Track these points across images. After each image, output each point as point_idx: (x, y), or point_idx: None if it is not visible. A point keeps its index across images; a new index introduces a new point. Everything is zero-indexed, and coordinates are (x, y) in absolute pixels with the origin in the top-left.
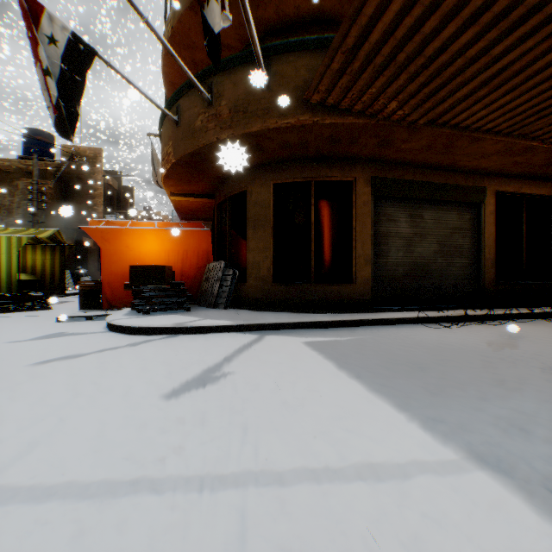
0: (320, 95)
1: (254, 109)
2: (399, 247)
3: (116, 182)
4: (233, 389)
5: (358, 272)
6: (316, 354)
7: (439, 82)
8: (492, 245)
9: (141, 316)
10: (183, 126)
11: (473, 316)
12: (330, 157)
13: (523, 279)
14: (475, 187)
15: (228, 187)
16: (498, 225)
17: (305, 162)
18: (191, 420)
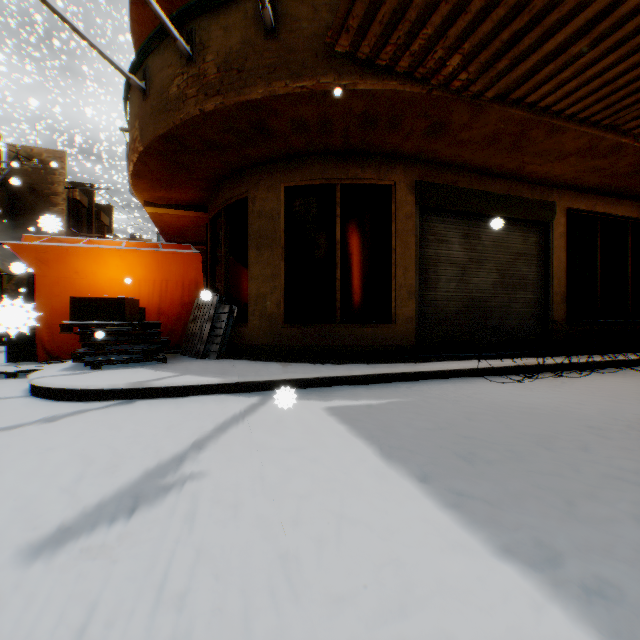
0: (350, 37)
1: (253, 66)
2: (451, 276)
3: (87, 197)
4: (186, 519)
5: (399, 308)
6: (346, 431)
7: (526, 20)
8: (563, 276)
9: (86, 371)
10: (153, 96)
11: (545, 366)
12: (362, 151)
13: (606, 317)
14: (543, 202)
15: (224, 193)
16: (569, 251)
17: (328, 158)
18: (44, 639)
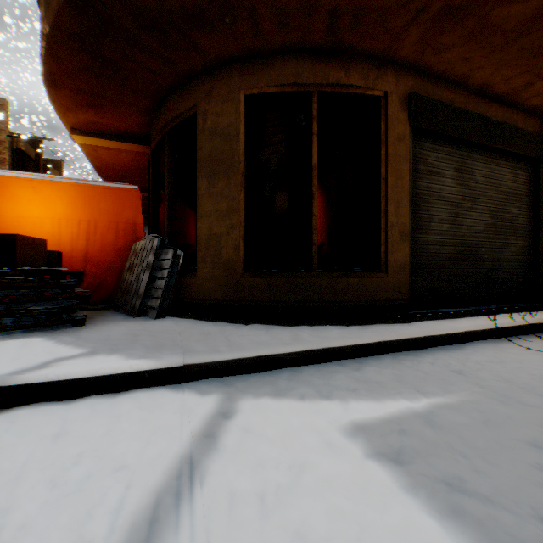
0: None
1: None
2: (443, 215)
3: (33, 149)
4: None
5: (390, 253)
6: None
7: None
8: None
9: None
10: None
11: None
12: (348, 47)
13: None
14: (536, 135)
15: (167, 112)
16: None
17: (303, 57)
18: None
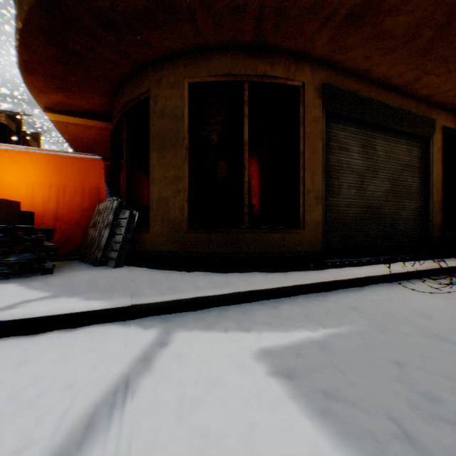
0: None
1: None
2: (351, 183)
3: (14, 123)
4: None
5: (307, 213)
6: (332, 446)
7: None
8: (439, 186)
9: None
10: None
11: (439, 270)
12: (272, 46)
13: None
14: (426, 118)
15: (125, 95)
16: (444, 164)
17: (236, 53)
18: None
